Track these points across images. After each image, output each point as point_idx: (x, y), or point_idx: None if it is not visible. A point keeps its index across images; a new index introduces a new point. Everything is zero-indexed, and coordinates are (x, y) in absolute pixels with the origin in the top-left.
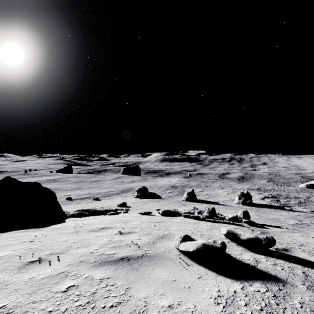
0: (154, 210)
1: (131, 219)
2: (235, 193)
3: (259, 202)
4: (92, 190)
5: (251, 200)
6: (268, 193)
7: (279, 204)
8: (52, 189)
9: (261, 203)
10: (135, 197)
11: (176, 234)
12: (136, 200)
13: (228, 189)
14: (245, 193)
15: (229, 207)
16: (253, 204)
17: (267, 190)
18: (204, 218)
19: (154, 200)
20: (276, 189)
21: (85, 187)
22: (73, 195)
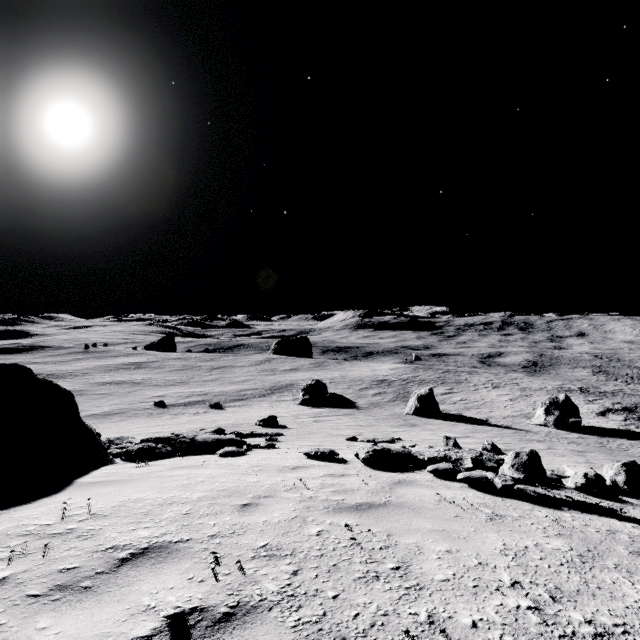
0: (343, 440)
1: (271, 486)
2: (529, 398)
3: (596, 423)
4: (211, 387)
5: (579, 419)
6: (611, 399)
7: None
8: (130, 383)
9: (603, 425)
10: (298, 403)
11: None
12: (301, 411)
13: (510, 388)
14: (561, 399)
15: (524, 433)
16: (584, 428)
17: (606, 393)
18: (510, 486)
19: (341, 412)
20: (628, 391)
21: (197, 379)
22: (170, 395)
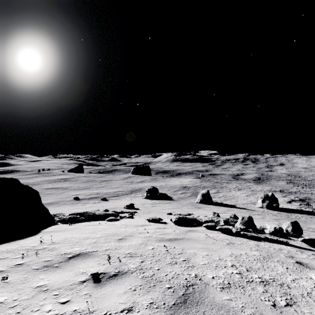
0: (165, 214)
1: (131, 232)
2: (255, 195)
3: (286, 206)
4: (101, 190)
5: (278, 204)
6: (294, 195)
7: (312, 209)
8: (61, 188)
9: (289, 207)
10: (144, 198)
11: (213, 285)
12: (145, 202)
13: (246, 190)
14: (270, 195)
15: (252, 211)
16: (280, 209)
17: (292, 192)
18: (239, 232)
19: (165, 202)
20: (302, 191)
21: (94, 186)
22: (81, 194)
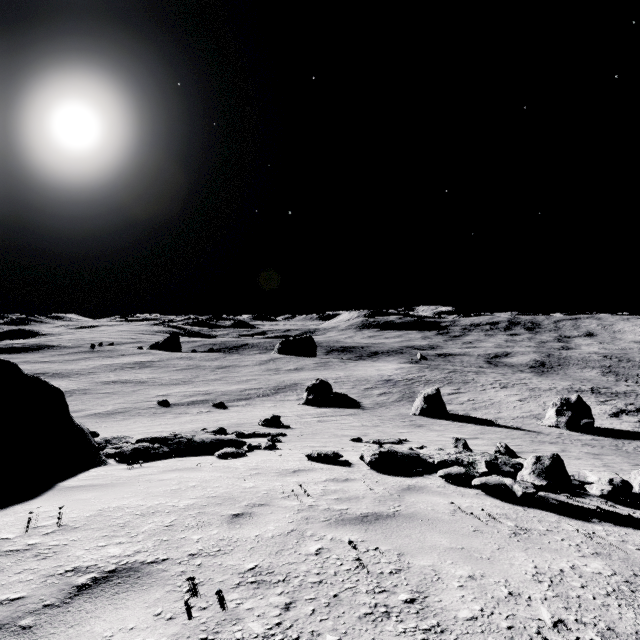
0: (347, 441)
1: (268, 492)
2: (539, 398)
3: (609, 425)
4: (214, 386)
5: (593, 420)
6: (624, 400)
7: None
8: (134, 382)
9: (616, 426)
10: (302, 403)
11: None
12: (305, 411)
13: (518, 389)
14: (573, 400)
15: (535, 435)
16: (597, 430)
17: (619, 394)
18: (532, 494)
19: (346, 412)
20: None
21: (201, 378)
22: (174, 395)
